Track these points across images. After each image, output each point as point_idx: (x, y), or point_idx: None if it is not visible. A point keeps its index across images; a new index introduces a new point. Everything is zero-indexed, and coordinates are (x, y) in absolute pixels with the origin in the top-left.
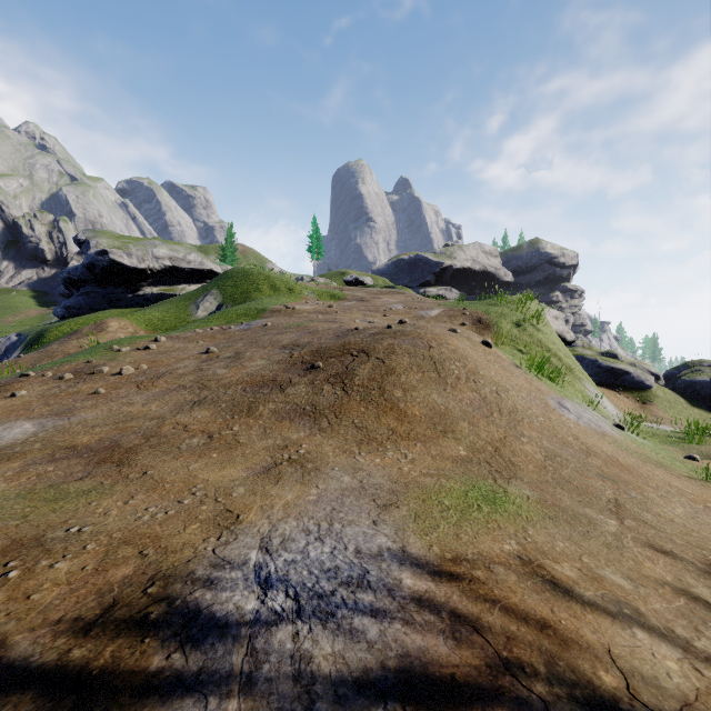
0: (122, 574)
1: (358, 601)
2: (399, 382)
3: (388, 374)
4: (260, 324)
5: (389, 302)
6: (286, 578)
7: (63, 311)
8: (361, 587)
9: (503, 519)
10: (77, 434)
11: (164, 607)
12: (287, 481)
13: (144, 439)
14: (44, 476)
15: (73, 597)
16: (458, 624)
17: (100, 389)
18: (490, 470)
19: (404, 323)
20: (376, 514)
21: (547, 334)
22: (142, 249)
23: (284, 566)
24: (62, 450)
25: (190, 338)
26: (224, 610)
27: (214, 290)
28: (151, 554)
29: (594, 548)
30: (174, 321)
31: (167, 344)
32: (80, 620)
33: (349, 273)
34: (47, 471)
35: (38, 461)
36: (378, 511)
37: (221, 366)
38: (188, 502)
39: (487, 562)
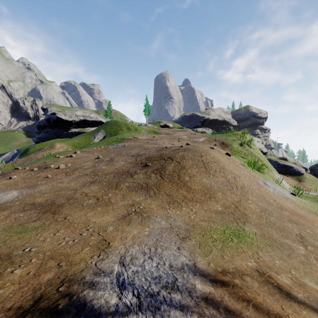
0: (47, 278)
1: (172, 299)
2: (187, 173)
3: (182, 169)
4: (122, 145)
5: (180, 135)
6: (133, 282)
7: (37, 139)
8: (173, 289)
9: (245, 246)
10: (36, 197)
11: (67, 300)
12: (134, 223)
13: (67, 200)
14: (18, 219)
15: (20, 292)
16: (230, 317)
17: (49, 175)
18: (234, 218)
19: (189, 144)
20: (179, 243)
21: (255, 149)
22: (70, 112)
23: (132, 274)
24: (28, 205)
25: (90, 151)
26: (99, 303)
27: (102, 130)
28: (63, 266)
29: (296, 264)
30: (84, 144)
31: (80, 154)
32: (21, 308)
33: (162, 122)
34: (19, 216)
35: (16, 211)
36: (180, 241)
37: (104, 164)
38: (84, 235)
39: (240, 274)
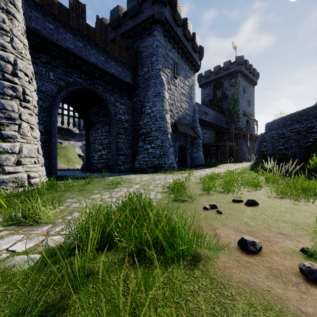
0: None
1: None
2: None
3: None
4: None
5: None
6: None
7: None
8: None
9: None
10: None
11: None
12: None
13: None
14: None
15: None
16: None
17: None
18: None
19: None
20: None
21: (70, 155)
22: None
23: None
24: None
25: None
26: None
27: None
28: None
29: None
30: None
31: None
32: None
33: None
34: None
35: None
36: None
37: None
38: None
39: None
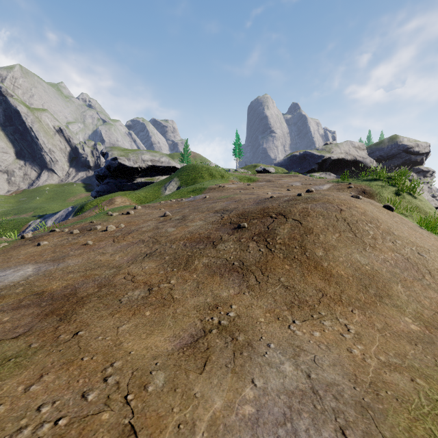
0: None
1: None
2: (318, 241)
3: (306, 234)
4: (201, 197)
5: (289, 181)
6: None
7: (95, 193)
8: None
9: None
10: (53, 280)
11: None
12: (215, 365)
13: (98, 288)
14: None
15: None
16: None
17: (89, 241)
18: None
19: (311, 192)
20: None
21: (423, 201)
22: (136, 156)
23: None
24: (32, 296)
25: (156, 206)
26: None
27: (175, 178)
28: None
29: None
30: (152, 198)
31: (141, 211)
32: None
33: (259, 166)
34: None
35: (4, 308)
36: None
37: (171, 225)
38: (92, 398)
39: None
